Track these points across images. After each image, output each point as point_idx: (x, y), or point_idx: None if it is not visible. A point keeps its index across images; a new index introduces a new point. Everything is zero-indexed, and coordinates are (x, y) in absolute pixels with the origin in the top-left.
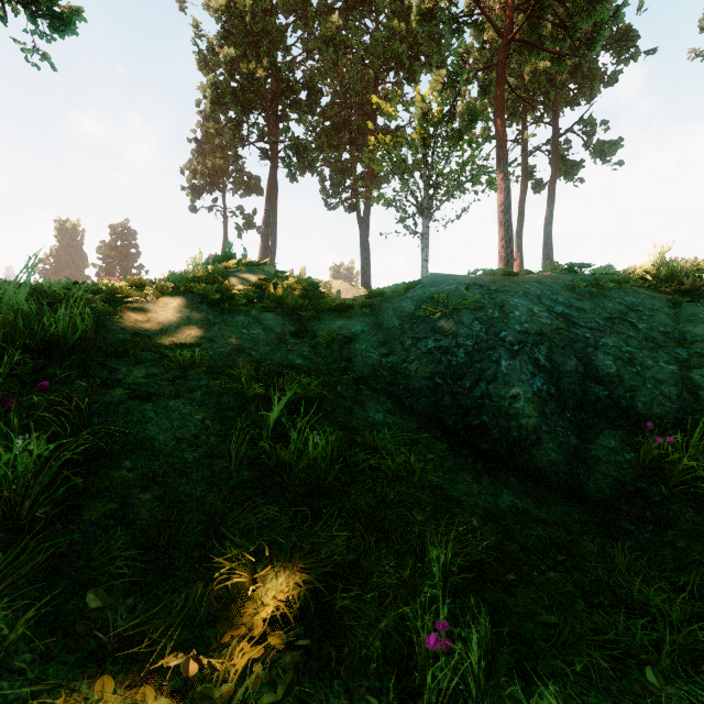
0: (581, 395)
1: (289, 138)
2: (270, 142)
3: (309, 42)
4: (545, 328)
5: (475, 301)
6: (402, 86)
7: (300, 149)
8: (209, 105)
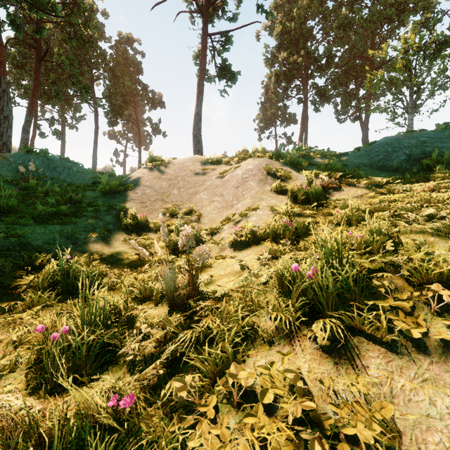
0: (416, 158)
1: (315, 88)
2: (303, 94)
3: (327, 27)
4: (412, 144)
5: (390, 142)
6: (394, 30)
7: (322, 92)
8: (272, 84)
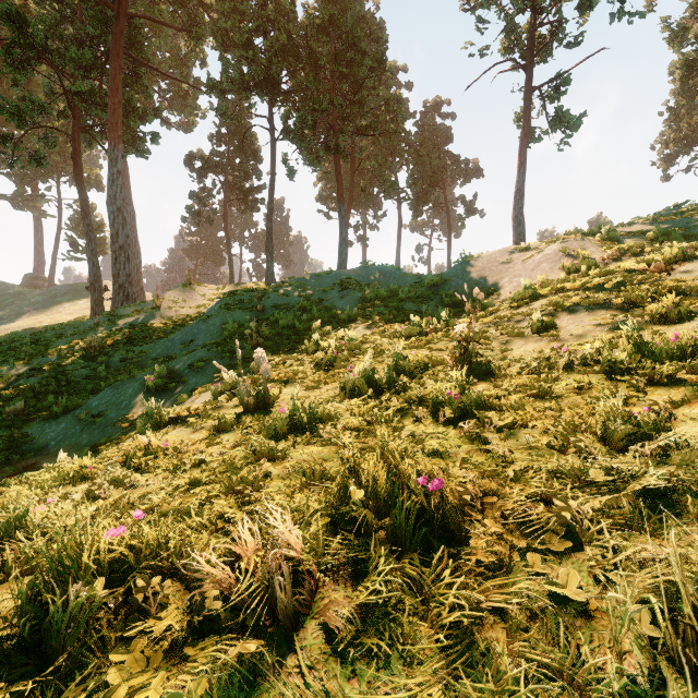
0: None
1: None
2: None
3: None
4: None
5: None
6: None
7: None
8: (678, 81)
